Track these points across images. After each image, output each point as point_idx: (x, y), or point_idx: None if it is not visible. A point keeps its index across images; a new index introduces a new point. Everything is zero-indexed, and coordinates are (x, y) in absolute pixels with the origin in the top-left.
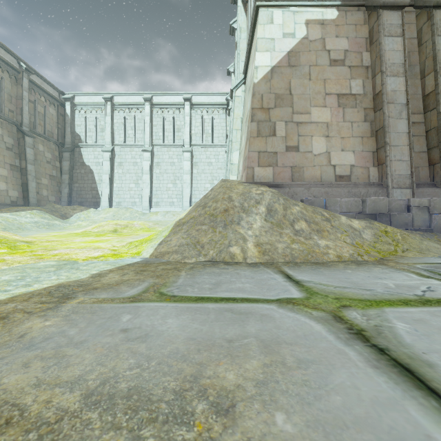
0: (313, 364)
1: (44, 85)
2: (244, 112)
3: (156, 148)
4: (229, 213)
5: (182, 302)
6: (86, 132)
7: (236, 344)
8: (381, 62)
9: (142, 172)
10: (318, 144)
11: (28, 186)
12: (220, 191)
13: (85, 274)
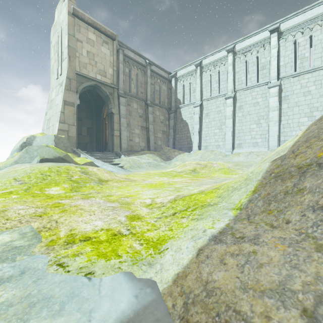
0: None
1: (159, 71)
2: None
3: (238, 93)
4: None
5: None
6: (184, 96)
7: None
8: None
9: (225, 118)
10: None
11: (149, 139)
12: None
13: None
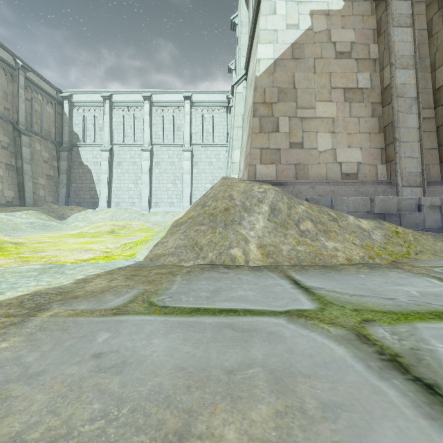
0: (343, 412)
1: (41, 82)
2: (246, 109)
3: (156, 147)
4: (229, 212)
5: (173, 315)
6: (84, 131)
7: (237, 376)
8: (390, 54)
9: (141, 172)
10: (323, 140)
11: (24, 186)
12: (221, 189)
13: (68, 279)
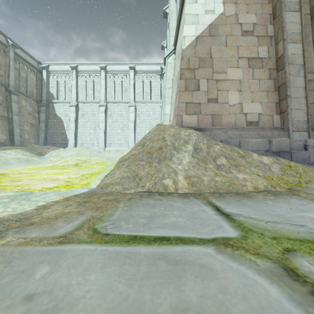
0: None
1: (26, 57)
2: (175, 74)
3: (109, 104)
4: (162, 151)
5: (112, 244)
6: (58, 92)
7: None
8: (283, 31)
9: (98, 121)
10: (233, 97)
11: (13, 131)
12: (156, 133)
13: (31, 206)
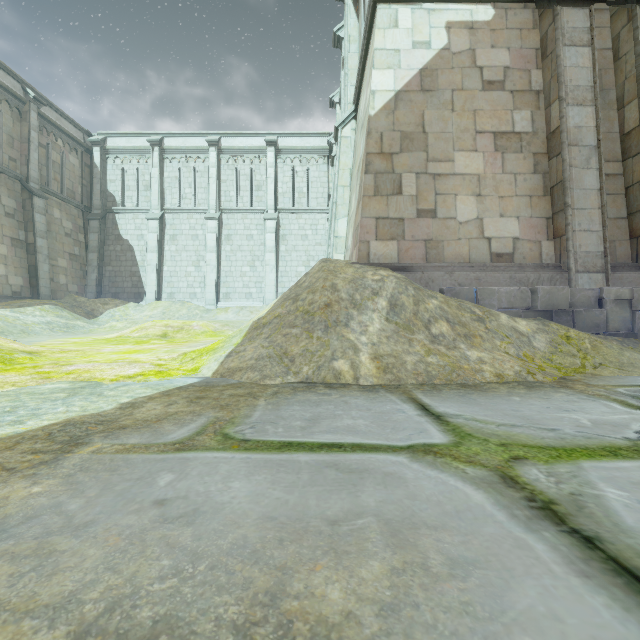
0: (477, 569)
1: (61, 121)
2: (355, 160)
3: (226, 214)
4: (332, 309)
5: (257, 452)
6: (123, 191)
7: (343, 528)
8: (559, 84)
9: (205, 249)
10: (465, 206)
11: (38, 270)
12: (320, 276)
13: (110, 404)
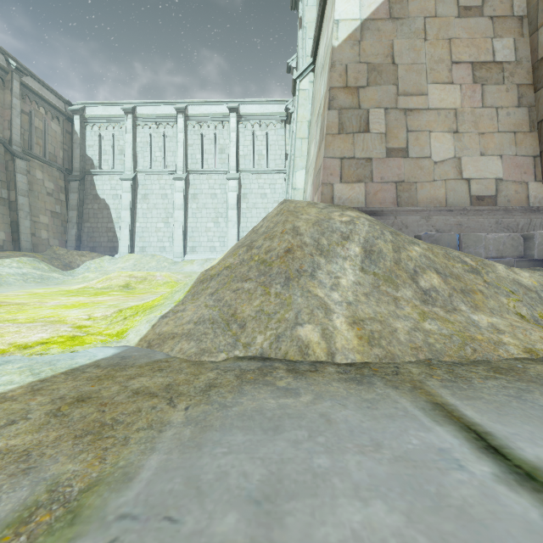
0: None
1: (43, 91)
2: (314, 109)
3: (192, 175)
4: (293, 257)
5: None
6: (100, 155)
7: None
8: None
9: (173, 207)
10: (441, 144)
11: (19, 225)
12: (278, 221)
13: None
